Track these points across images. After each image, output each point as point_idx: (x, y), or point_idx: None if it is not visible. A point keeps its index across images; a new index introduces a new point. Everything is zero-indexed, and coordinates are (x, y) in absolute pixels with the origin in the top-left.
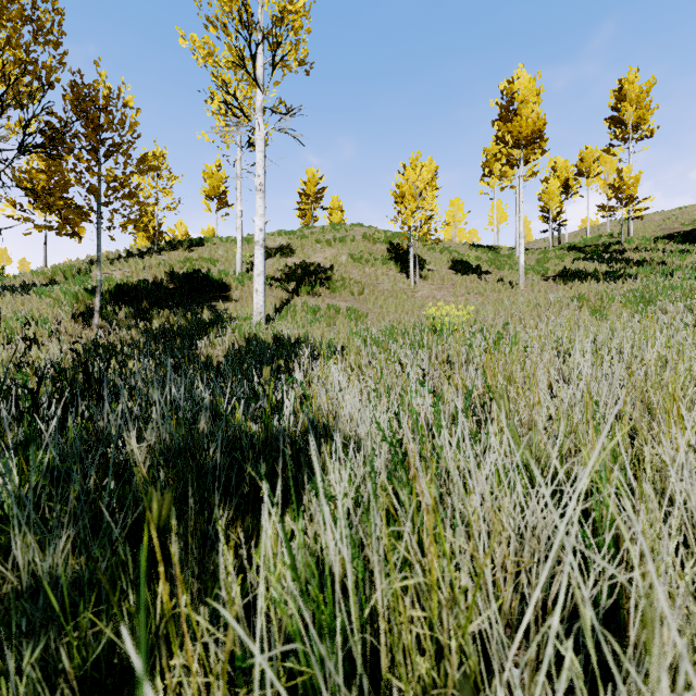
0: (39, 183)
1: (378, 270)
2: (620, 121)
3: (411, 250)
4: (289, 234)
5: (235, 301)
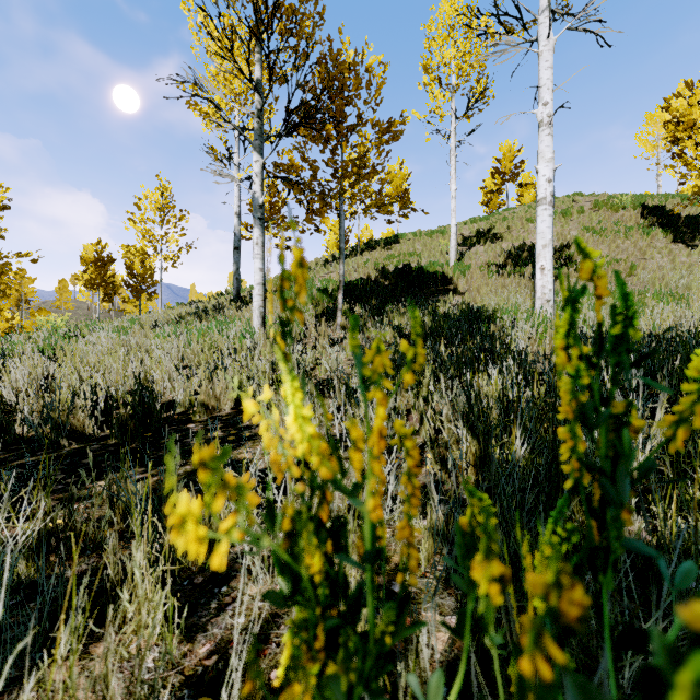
0: (295, 170)
1: (637, 242)
2: None
3: None
4: (486, 219)
5: (463, 294)
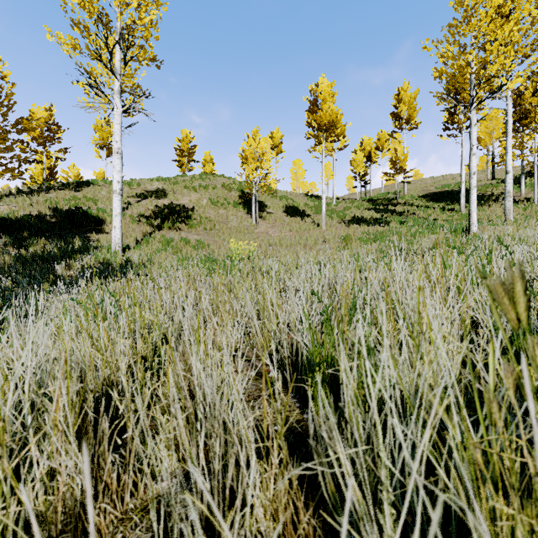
0: None
1: (230, 211)
2: (398, 116)
3: (253, 198)
4: (165, 180)
5: (107, 233)
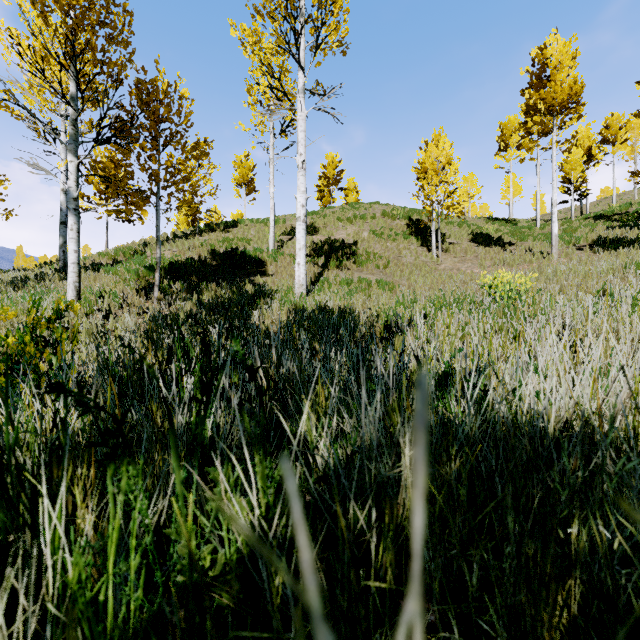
0: (111, 171)
1: (400, 244)
2: None
3: (433, 224)
4: (312, 214)
5: (271, 276)
